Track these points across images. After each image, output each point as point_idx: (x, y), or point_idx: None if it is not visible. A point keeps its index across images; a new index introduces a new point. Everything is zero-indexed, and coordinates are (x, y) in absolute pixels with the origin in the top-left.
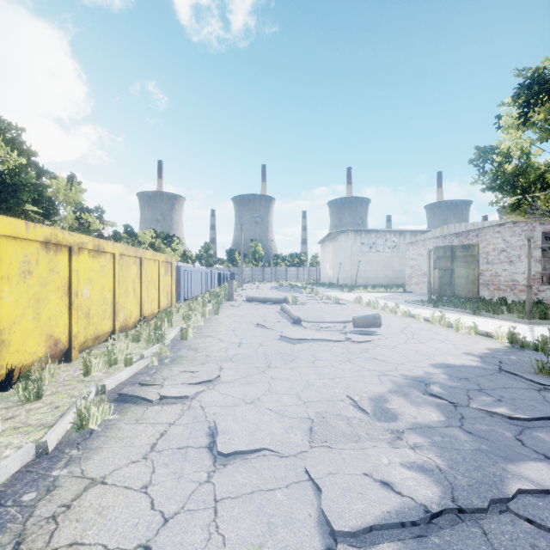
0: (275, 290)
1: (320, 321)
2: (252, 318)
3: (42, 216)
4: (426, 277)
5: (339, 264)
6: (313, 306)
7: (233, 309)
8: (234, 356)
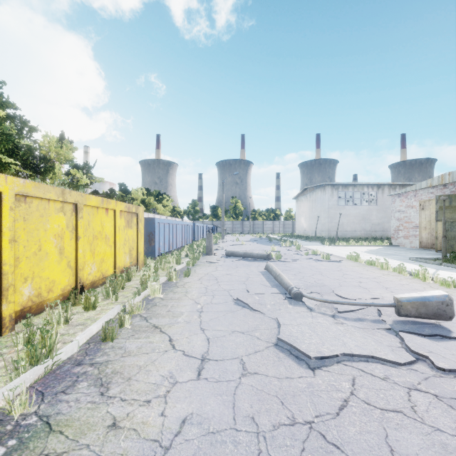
0: (254, 242)
1: (335, 301)
2: (230, 284)
3: (33, 172)
4: (418, 230)
5: (314, 217)
6: (301, 264)
7: (209, 267)
8: (176, 433)
